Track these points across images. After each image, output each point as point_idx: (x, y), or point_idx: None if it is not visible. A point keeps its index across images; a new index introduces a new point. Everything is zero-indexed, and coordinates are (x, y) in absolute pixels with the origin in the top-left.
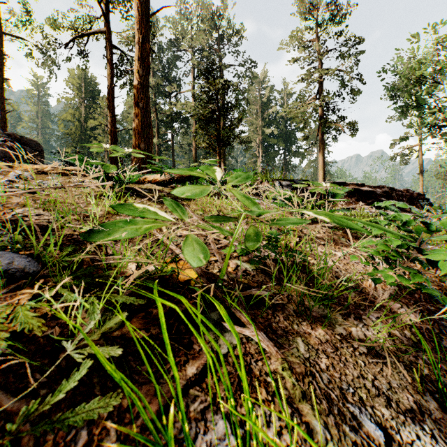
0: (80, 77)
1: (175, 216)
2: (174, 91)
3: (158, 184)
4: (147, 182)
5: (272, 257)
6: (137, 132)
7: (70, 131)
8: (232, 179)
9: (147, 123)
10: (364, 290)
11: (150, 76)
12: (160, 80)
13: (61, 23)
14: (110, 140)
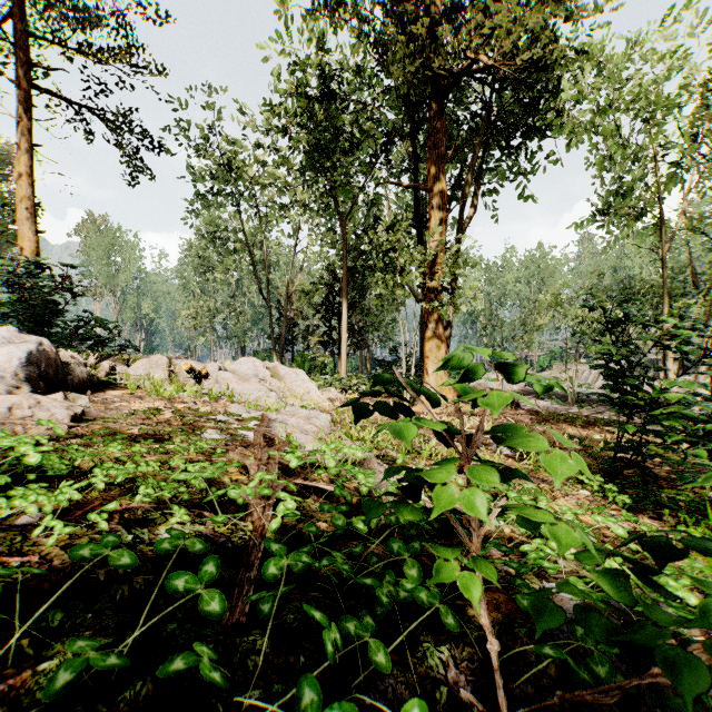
0: None
1: None
2: None
3: None
4: None
5: None
6: None
7: None
8: None
9: None
10: None
11: None
12: None
13: None
14: None
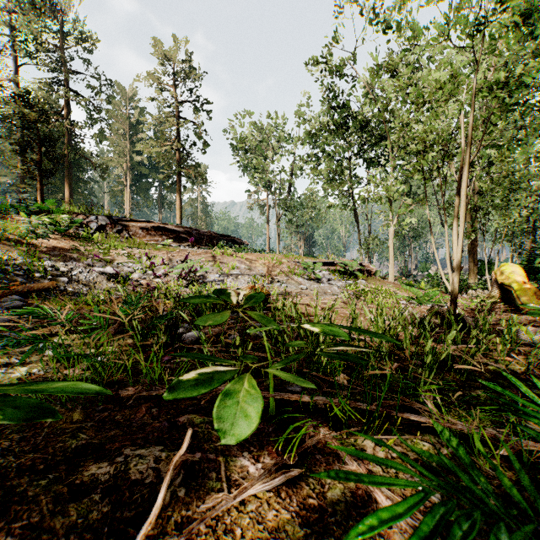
0: None
1: None
2: None
3: None
4: None
5: (8, 237)
6: None
7: None
8: None
9: None
10: (38, 245)
11: None
12: None
13: None
14: None
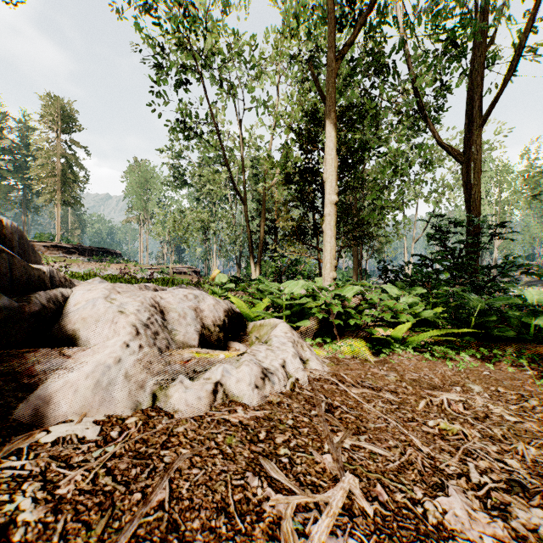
0: None
1: None
2: None
3: None
4: None
5: None
6: None
7: None
8: None
9: None
10: None
11: None
12: None
13: None
14: None
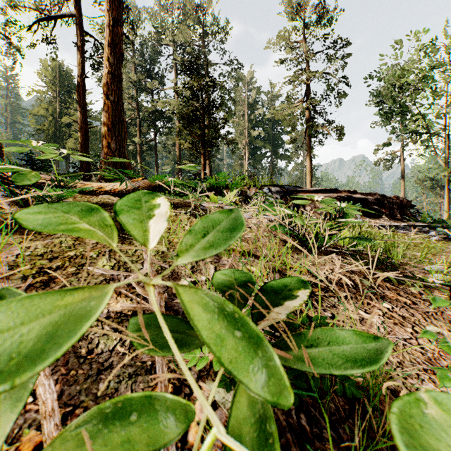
0: (54, 69)
1: (108, 269)
2: (158, 88)
3: (119, 194)
4: (104, 192)
5: None
6: (107, 129)
7: (42, 127)
8: (192, 238)
9: (119, 119)
10: None
11: (131, 71)
12: (142, 76)
13: (20, 1)
14: (80, 138)
